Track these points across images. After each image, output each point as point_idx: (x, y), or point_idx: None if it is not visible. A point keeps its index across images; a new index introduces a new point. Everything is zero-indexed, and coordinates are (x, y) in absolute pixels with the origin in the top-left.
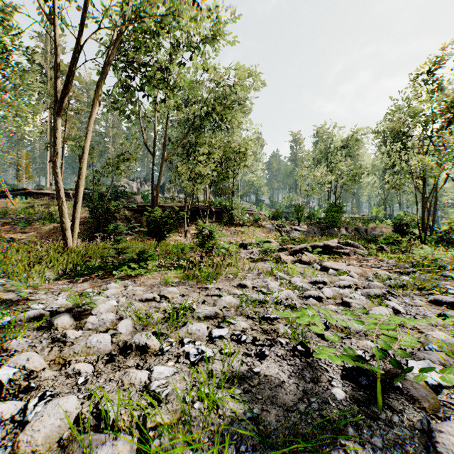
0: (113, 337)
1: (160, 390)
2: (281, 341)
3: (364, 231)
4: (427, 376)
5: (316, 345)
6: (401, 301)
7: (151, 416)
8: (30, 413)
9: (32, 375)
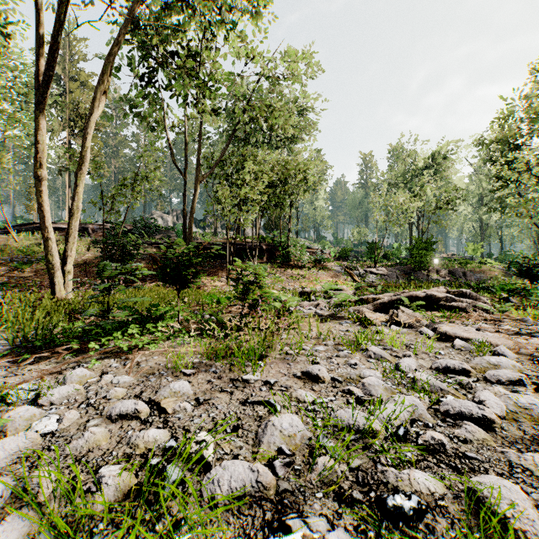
0: None
1: None
2: None
3: (463, 275)
4: None
5: None
6: None
7: None
8: None
9: None
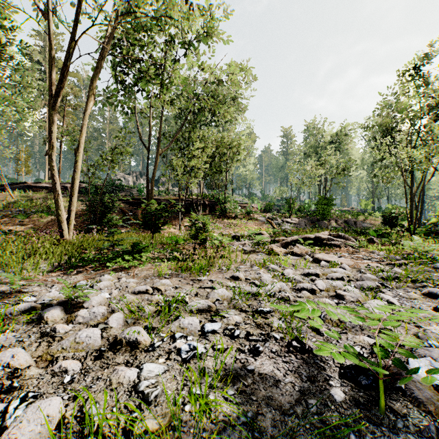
0: (103, 331)
1: (149, 391)
2: (276, 336)
3: (354, 223)
4: (436, 379)
5: (311, 341)
6: (394, 294)
7: (138, 421)
8: (9, 418)
9: (17, 373)
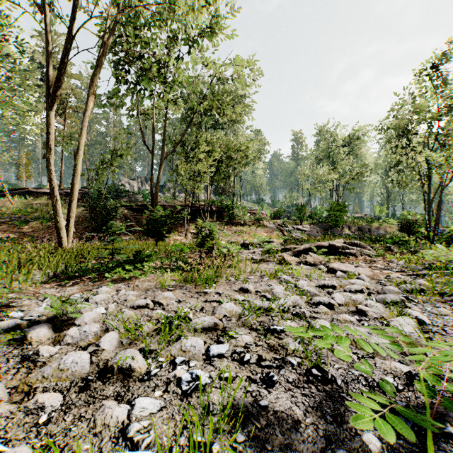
0: (92, 355)
1: (140, 438)
2: (292, 361)
3: (368, 231)
4: None
5: (333, 367)
6: (422, 309)
7: None
8: None
9: None
